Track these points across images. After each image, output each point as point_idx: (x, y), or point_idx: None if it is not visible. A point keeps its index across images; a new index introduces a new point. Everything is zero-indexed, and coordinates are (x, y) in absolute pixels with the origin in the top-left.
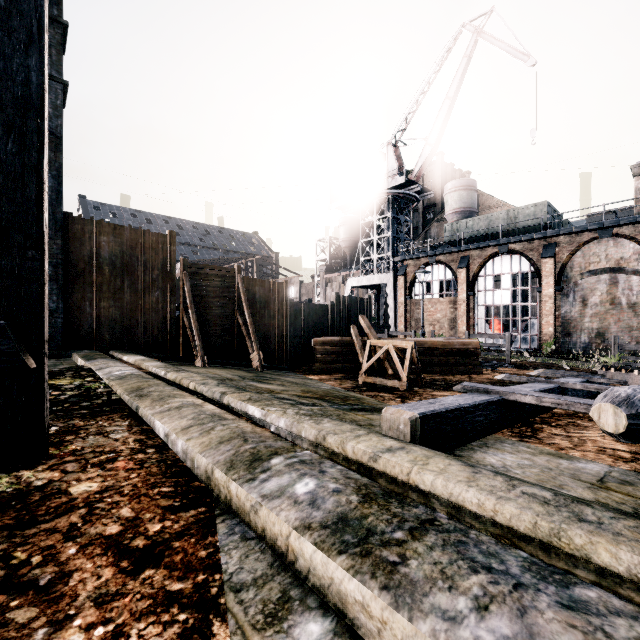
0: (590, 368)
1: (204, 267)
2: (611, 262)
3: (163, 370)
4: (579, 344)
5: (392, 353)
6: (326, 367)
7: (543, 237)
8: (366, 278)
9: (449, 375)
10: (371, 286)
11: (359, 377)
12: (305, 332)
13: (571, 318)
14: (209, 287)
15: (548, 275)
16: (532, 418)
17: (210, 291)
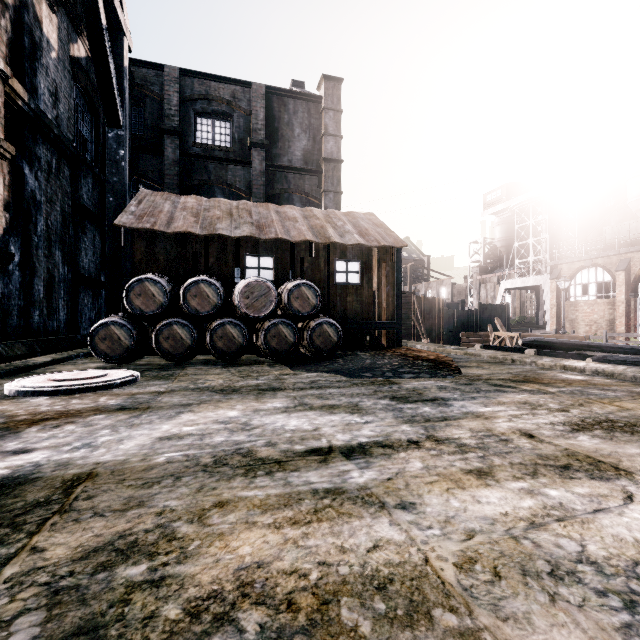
0: None
1: None
2: None
3: None
4: None
5: (506, 339)
6: None
7: None
8: (520, 280)
9: None
10: (528, 287)
11: None
12: (455, 329)
13: None
14: None
15: None
16: None
17: None
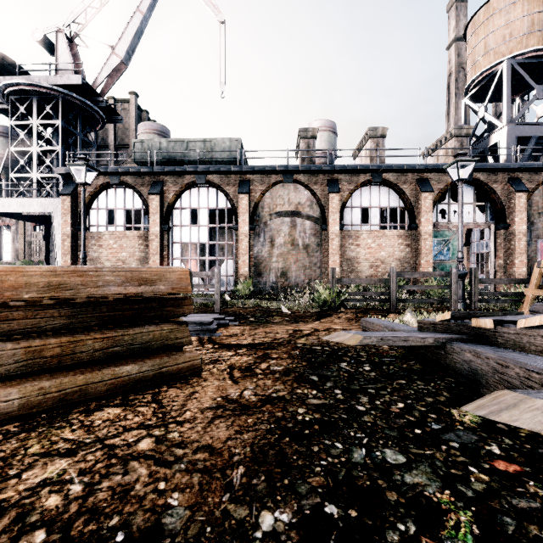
0: (311, 309)
1: None
2: (292, 206)
3: None
4: (268, 283)
5: None
6: None
7: (240, 171)
8: (18, 202)
9: (65, 423)
10: (33, 218)
11: None
12: None
13: (262, 258)
14: None
15: (244, 212)
16: None
17: None
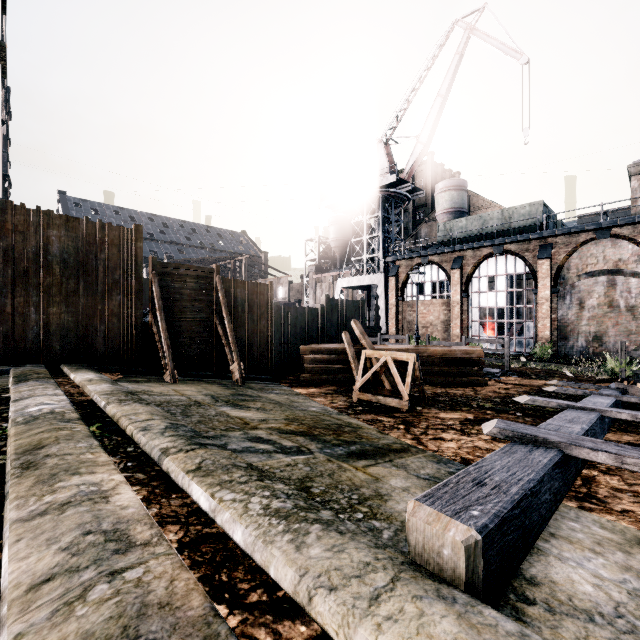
0: (595, 376)
1: (177, 267)
2: (609, 264)
3: (104, 400)
4: (576, 348)
5: (391, 367)
6: (315, 378)
7: (539, 237)
8: (356, 279)
9: (451, 387)
10: (361, 287)
11: (353, 393)
12: (292, 338)
13: (568, 321)
14: (183, 289)
15: (544, 277)
16: (584, 467)
17: (184, 294)
